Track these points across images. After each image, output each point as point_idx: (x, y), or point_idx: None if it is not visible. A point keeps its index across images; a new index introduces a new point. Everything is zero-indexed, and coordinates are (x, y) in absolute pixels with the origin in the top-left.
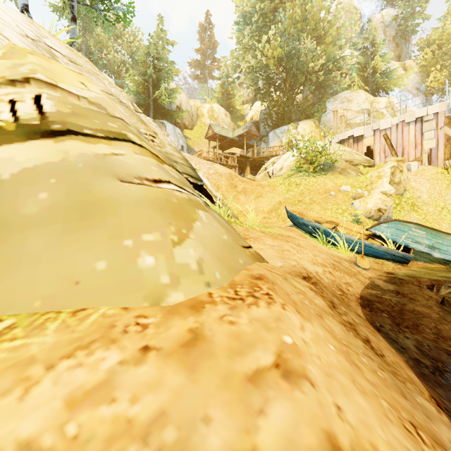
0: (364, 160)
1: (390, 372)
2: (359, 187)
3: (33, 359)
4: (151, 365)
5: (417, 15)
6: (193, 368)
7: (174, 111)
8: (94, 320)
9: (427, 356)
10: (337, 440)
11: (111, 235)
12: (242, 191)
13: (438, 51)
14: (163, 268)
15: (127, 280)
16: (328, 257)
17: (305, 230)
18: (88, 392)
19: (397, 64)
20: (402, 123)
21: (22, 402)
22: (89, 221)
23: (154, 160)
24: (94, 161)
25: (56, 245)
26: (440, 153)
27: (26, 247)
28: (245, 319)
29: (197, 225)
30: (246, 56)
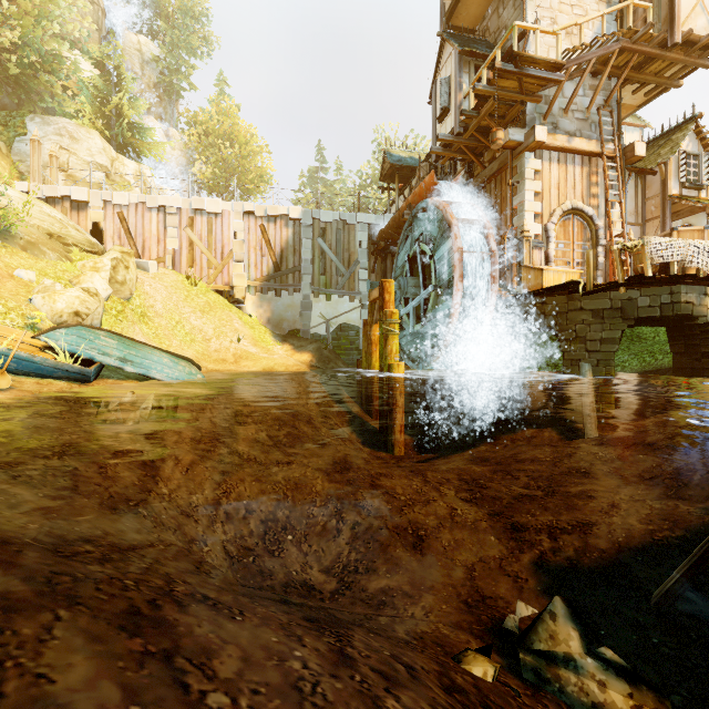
0: (86, 241)
1: None
2: (55, 278)
3: None
4: None
5: (183, 76)
6: None
7: None
8: None
9: None
10: None
11: None
12: None
13: (205, 139)
14: None
15: None
16: None
17: None
18: None
19: (158, 125)
20: (143, 205)
21: None
22: None
23: None
24: None
25: None
26: (184, 258)
27: None
28: None
29: None
30: None
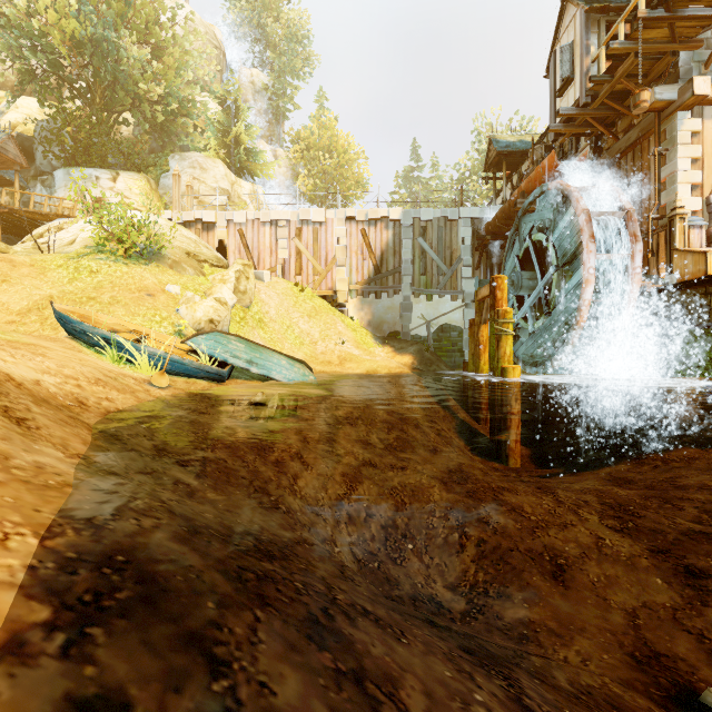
0: (214, 257)
1: (19, 433)
2: (194, 290)
3: None
4: None
5: (288, 99)
6: None
7: None
8: None
9: (162, 450)
10: None
11: None
12: None
13: (307, 154)
14: None
15: None
16: (94, 371)
17: (87, 341)
18: None
19: (268, 147)
20: (258, 221)
21: None
22: None
23: None
24: None
25: None
26: (293, 266)
27: None
28: None
29: None
30: None
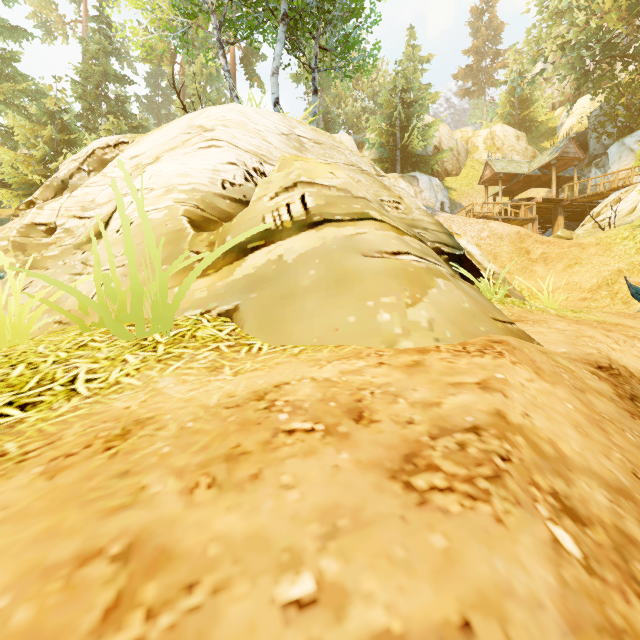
0: None
1: None
2: None
3: (320, 359)
4: (384, 369)
5: None
6: (411, 374)
7: (430, 156)
8: (349, 350)
9: None
10: (505, 415)
11: (358, 298)
12: (540, 258)
13: None
14: (396, 323)
15: (370, 330)
16: None
17: None
18: (350, 371)
19: None
20: None
21: (320, 369)
22: (342, 289)
23: (394, 233)
24: (343, 242)
25: (322, 306)
26: None
27: (305, 307)
28: (464, 362)
29: (433, 291)
30: (554, 30)
